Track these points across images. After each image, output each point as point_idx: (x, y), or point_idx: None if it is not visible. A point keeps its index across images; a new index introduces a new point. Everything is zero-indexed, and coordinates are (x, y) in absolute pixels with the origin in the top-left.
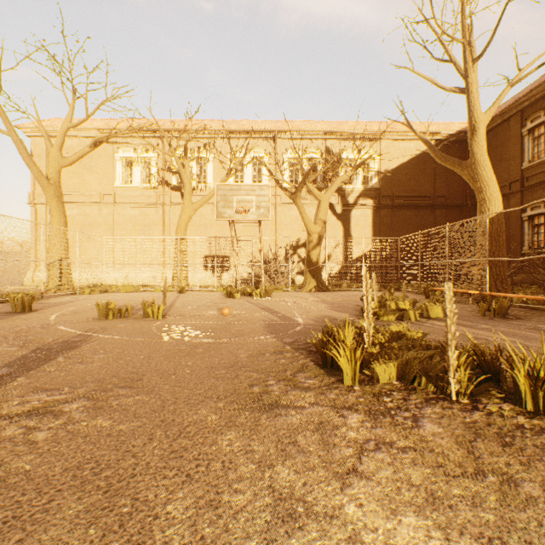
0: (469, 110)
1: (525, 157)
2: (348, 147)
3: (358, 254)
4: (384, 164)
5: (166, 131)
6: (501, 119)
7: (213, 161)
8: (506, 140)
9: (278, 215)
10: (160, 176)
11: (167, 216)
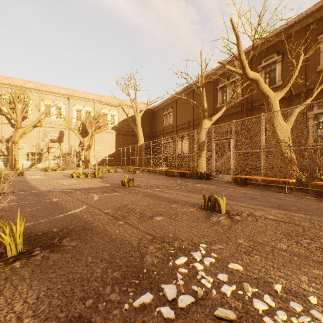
0: (134, 113)
1: (164, 123)
2: (105, 108)
3: (109, 153)
4: (120, 117)
5: None
6: (159, 108)
7: (32, 103)
8: (160, 115)
9: (70, 134)
10: None
11: None
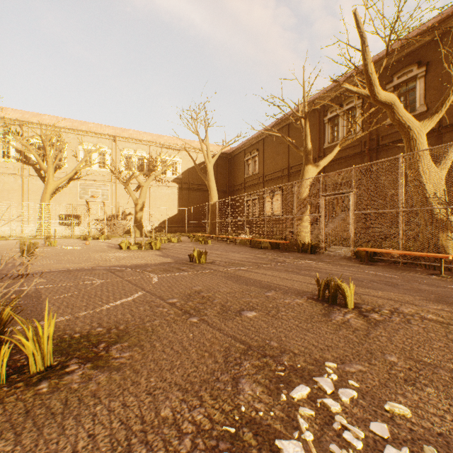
0: (204, 158)
1: (246, 172)
2: (164, 152)
3: (170, 215)
4: (185, 165)
5: (25, 122)
6: (238, 151)
7: (67, 148)
8: (241, 162)
9: (117, 190)
10: (19, 154)
11: (26, 185)
